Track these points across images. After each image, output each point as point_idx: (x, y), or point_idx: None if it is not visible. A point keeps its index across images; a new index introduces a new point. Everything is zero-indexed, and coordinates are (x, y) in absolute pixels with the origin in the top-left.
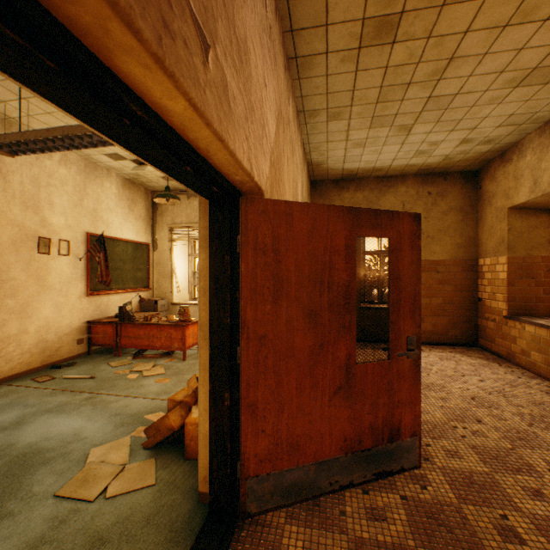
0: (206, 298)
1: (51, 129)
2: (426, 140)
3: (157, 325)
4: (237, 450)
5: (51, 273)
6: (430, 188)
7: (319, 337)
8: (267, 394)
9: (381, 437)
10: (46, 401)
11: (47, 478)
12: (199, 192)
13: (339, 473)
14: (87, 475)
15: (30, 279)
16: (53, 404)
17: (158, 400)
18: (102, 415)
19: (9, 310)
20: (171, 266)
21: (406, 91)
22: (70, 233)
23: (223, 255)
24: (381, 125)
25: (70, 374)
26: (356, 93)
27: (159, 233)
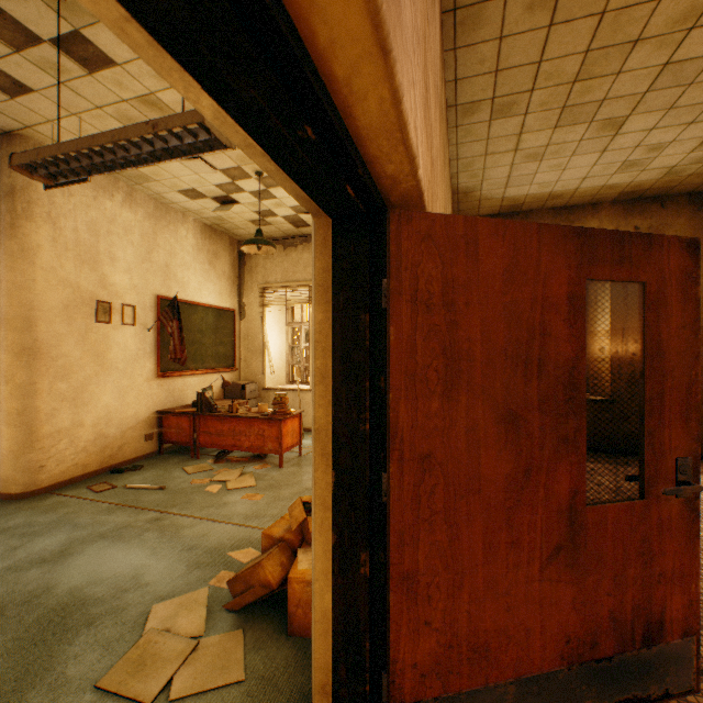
0: (325, 387)
1: (97, 135)
2: (644, 142)
3: (245, 418)
4: (381, 653)
5: (113, 348)
6: (637, 221)
7: (522, 458)
8: (434, 557)
9: (629, 637)
10: (101, 521)
11: (89, 651)
12: (320, 199)
13: (556, 699)
14: (143, 654)
15: (86, 356)
16: (109, 526)
17: (247, 527)
18: (171, 548)
19: (60, 396)
20: (263, 340)
21: (627, 56)
22: (136, 296)
23: (357, 313)
24: (575, 122)
25: (135, 481)
26: (543, 66)
27: (247, 296)
